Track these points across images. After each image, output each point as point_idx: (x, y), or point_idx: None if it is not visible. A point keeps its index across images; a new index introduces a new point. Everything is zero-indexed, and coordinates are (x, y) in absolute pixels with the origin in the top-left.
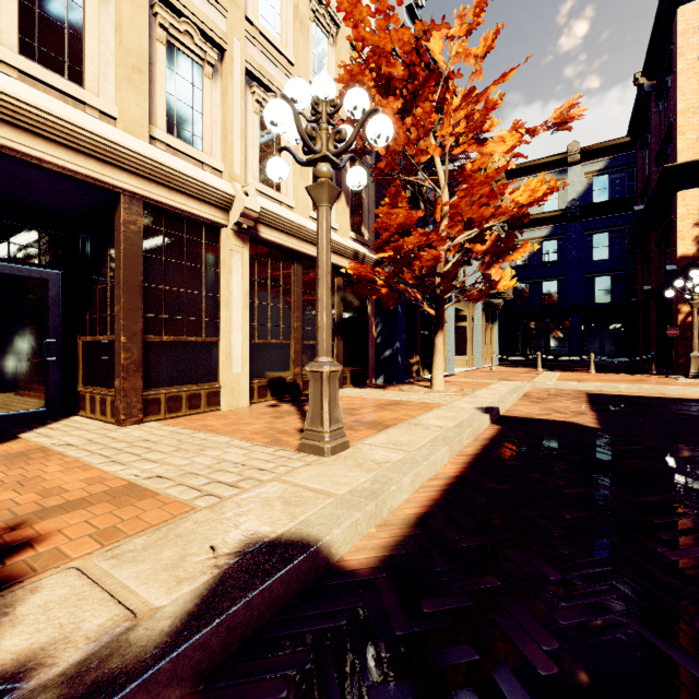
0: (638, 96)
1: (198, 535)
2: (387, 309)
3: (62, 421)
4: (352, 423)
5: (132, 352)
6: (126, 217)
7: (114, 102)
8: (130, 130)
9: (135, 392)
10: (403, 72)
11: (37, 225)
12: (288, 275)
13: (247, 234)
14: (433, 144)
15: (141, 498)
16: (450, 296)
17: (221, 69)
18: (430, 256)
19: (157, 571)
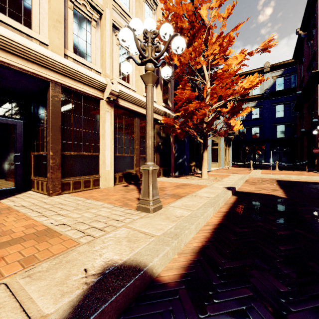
0: (298, 40)
1: (78, 261)
2: (180, 140)
3: (23, 193)
4: (163, 195)
5: (56, 160)
6: (52, 94)
7: (47, 37)
8: (55, 51)
9: (57, 179)
10: (188, 25)
11: (11, 98)
12: (133, 123)
13: (113, 103)
14: (202, 59)
15: (52, 237)
16: (209, 134)
17: (100, 23)
18: (202, 113)
19: (51, 287)
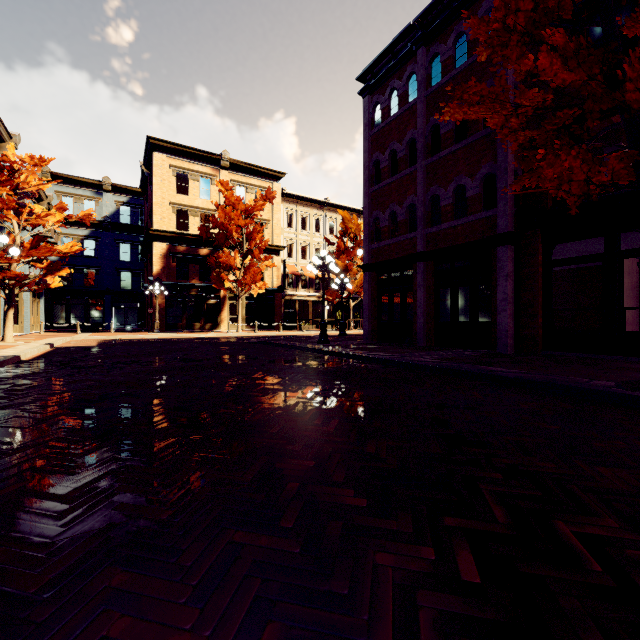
0: (143, 173)
1: None
2: None
3: None
4: None
5: None
6: None
7: None
8: None
9: None
10: None
11: None
12: None
13: None
14: (13, 215)
15: None
16: None
17: None
18: (15, 273)
19: None
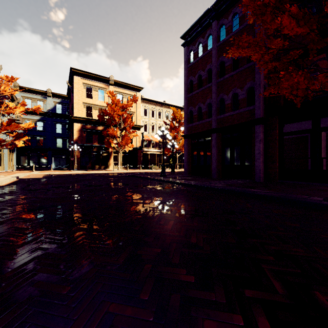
0: (68, 87)
1: None
2: None
3: None
4: None
5: None
6: None
7: None
8: None
9: None
10: None
11: None
12: None
13: None
14: None
15: None
16: None
17: None
18: None
19: None
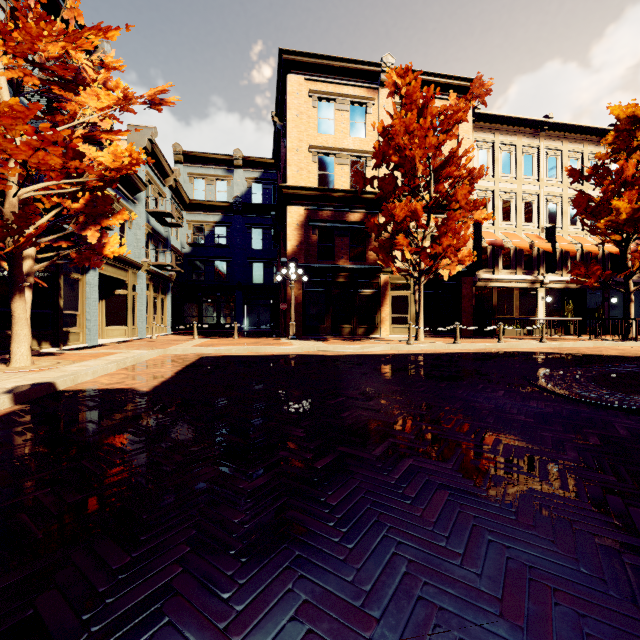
0: (275, 130)
1: None
2: None
3: None
4: None
5: None
6: None
7: None
8: None
9: None
10: None
11: None
12: None
13: None
14: None
15: None
16: None
17: None
18: None
19: None
